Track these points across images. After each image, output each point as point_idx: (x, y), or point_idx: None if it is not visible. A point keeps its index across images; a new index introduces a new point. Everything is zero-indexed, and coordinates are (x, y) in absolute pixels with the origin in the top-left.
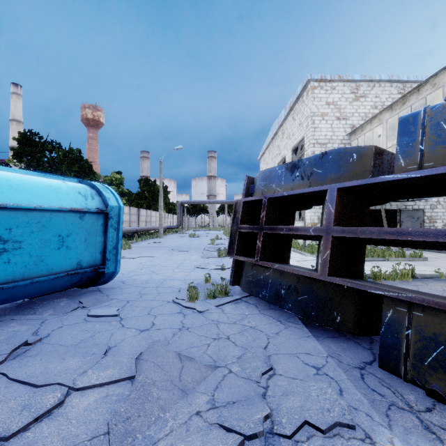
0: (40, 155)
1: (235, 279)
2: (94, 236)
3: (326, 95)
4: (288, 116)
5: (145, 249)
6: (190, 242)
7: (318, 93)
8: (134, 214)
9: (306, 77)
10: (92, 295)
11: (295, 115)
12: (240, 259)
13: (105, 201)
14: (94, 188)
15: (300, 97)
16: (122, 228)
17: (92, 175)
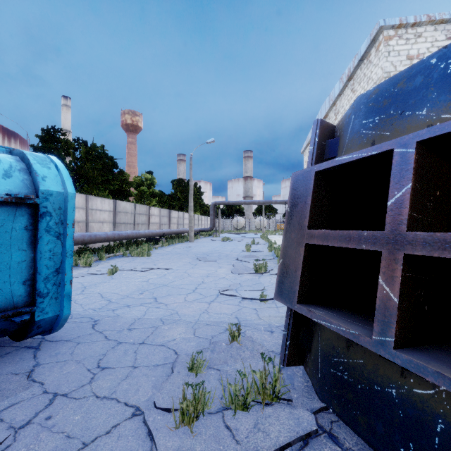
0: (59, 151)
1: (295, 350)
2: (5, 251)
3: (407, 46)
4: (345, 89)
5: (166, 257)
6: (222, 248)
7: (395, 45)
8: (165, 216)
9: (378, 23)
10: (8, 365)
11: (355, 85)
12: (314, 319)
13: (35, 181)
14: (24, 160)
15: (365, 59)
16: (147, 231)
17: (117, 173)
